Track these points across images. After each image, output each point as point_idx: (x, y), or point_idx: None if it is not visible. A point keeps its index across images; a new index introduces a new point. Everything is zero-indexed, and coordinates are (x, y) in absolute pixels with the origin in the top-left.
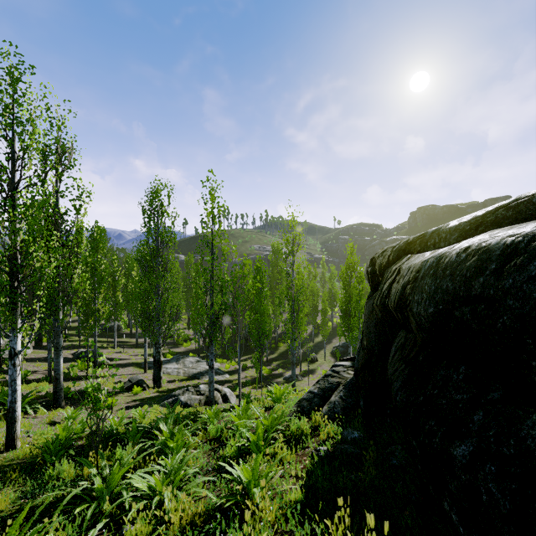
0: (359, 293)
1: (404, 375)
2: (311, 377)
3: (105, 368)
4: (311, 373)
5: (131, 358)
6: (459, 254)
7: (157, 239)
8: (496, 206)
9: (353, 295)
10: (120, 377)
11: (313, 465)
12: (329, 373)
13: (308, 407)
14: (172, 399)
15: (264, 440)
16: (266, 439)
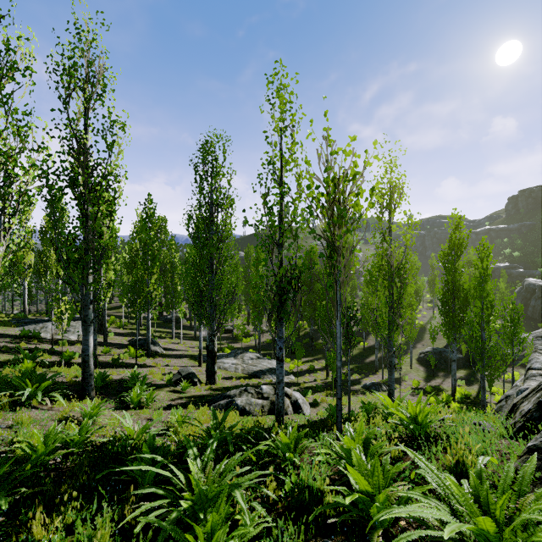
0: (483, 273)
1: None
2: (397, 387)
3: (158, 357)
4: (397, 382)
5: (188, 349)
6: None
7: (210, 204)
8: None
9: (461, 282)
10: (171, 368)
11: None
12: None
13: None
14: (226, 401)
15: None
16: None
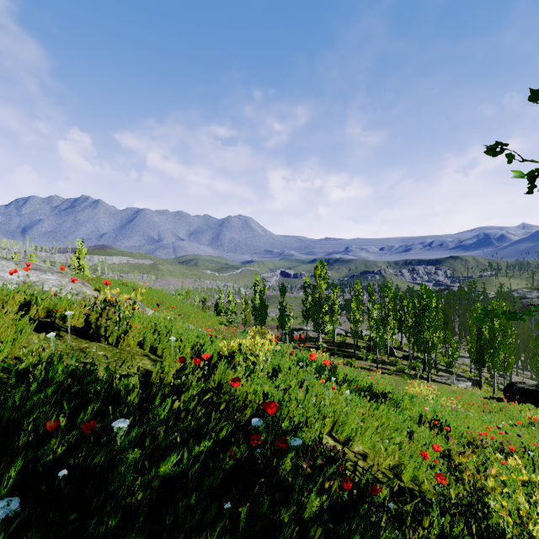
0: None
1: None
2: None
3: None
4: None
5: None
6: None
7: None
8: None
9: None
10: None
11: None
12: None
13: None
14: None
15: None
16: None
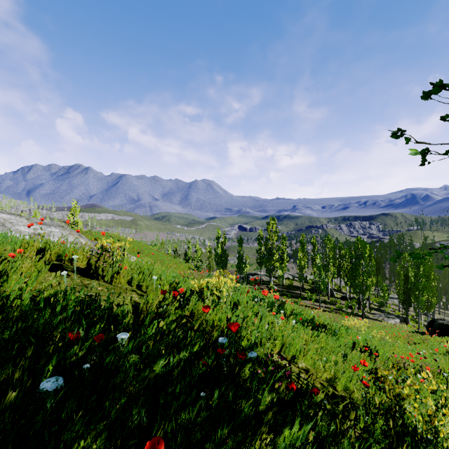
0: None
1: None
2: None
3: None
4: None
5: None
6: None
7: None
8: None
9: None
10: None
11: None
12: None
13: None
14: None
15: None
16: None
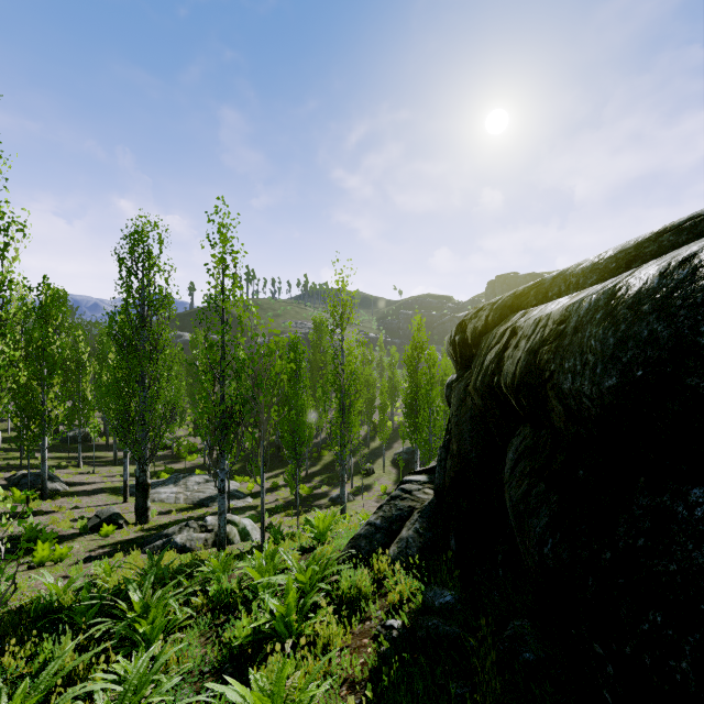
0: (430, 381)
1: (550, 504)
2: (366, 495)
3: (59, 497)
4: (367, 489)
5: (105, 480)
6: (668, 272)
7: (141, 304)
8: (655, 232)
9: (421, 384)
10: (83, 510)
11: (381, 657)
12: (397, 493)
13: (367, 548)
14: (163, 541)
15: (298, 610)
16: (302, 609)
